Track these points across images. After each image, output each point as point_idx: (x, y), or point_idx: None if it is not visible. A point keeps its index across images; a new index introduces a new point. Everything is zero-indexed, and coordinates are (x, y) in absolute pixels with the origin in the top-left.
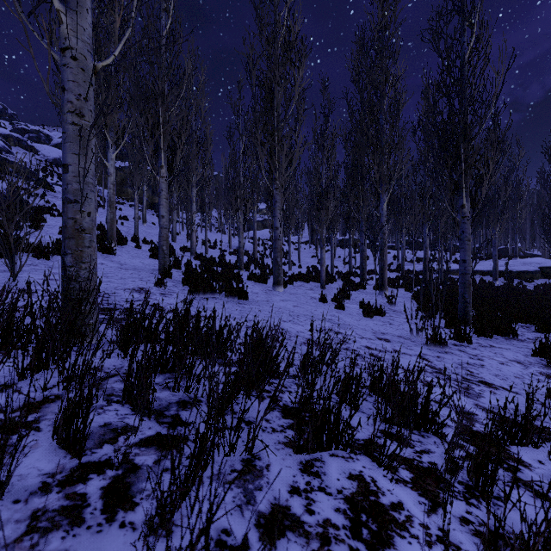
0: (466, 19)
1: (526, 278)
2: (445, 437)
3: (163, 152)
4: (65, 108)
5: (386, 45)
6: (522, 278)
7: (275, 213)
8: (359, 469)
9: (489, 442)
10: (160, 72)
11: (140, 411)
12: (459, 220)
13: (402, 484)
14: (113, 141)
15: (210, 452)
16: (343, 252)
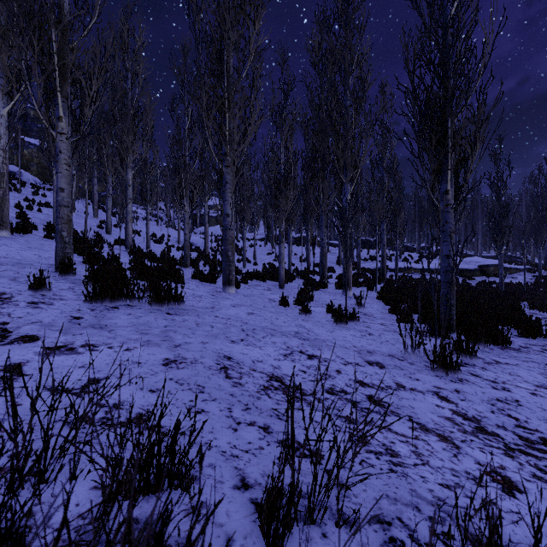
0: None
1: (468, 276)
2: None
3: (60, 97)
4: None
5: (352, 17)
6: (464, 276)
7: (225, 196)
8: None
9: None
10: None
11: None
12: (442, 209)
13: None
14: (3, 91)
15: None
16: (300, 250)
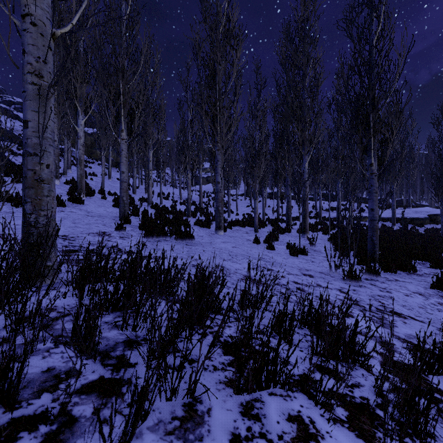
0: (374, 10)
1: (418, 223)
2: (371, 369)
3: (123, 118)
4: (25, 69)
5: (308, 33)
6: (414, 223)
7: (217, 170)
8: (297, 409)
9: (420, 381)
10: (120, 51)
11: (86, 353)
12: (368, 176)
13: (339, 424)
14: (82, 110)
15: (150, 401)
16: (272, 203)
